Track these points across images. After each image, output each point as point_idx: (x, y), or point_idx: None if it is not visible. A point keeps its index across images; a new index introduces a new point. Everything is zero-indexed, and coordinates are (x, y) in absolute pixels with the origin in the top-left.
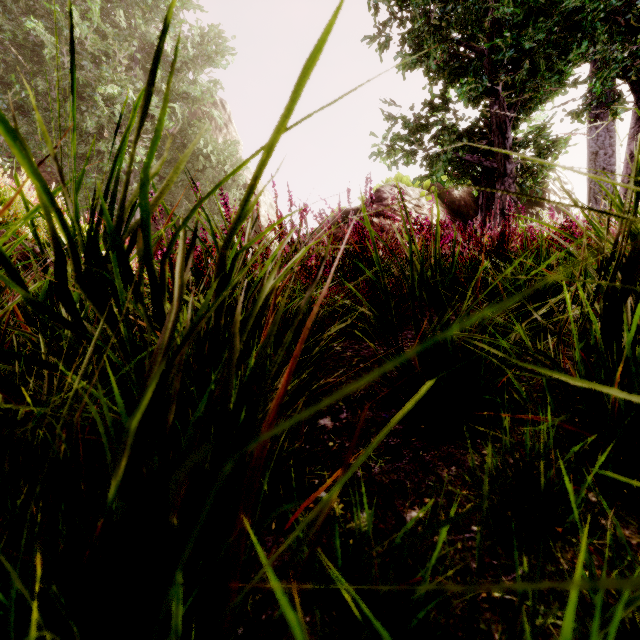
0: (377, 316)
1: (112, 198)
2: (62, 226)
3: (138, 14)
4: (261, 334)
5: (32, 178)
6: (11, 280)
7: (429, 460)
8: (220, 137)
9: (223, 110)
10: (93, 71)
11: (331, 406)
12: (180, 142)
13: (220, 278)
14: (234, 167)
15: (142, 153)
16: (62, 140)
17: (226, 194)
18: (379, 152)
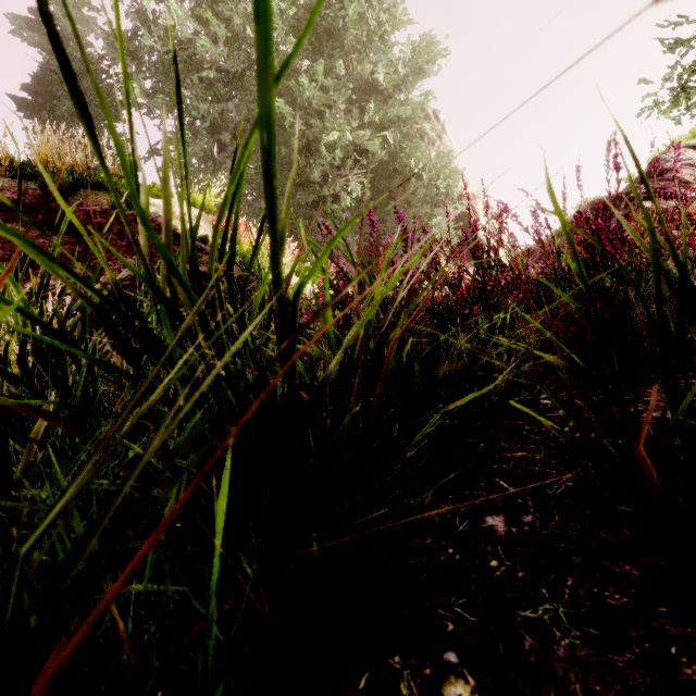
0: (620, 355)
1: (232, 239)
2: (82, 281)
3: (354, 57)
4: (376, 391)
5: (8, 235)
6: (61, 342)
7: (691, 679)
8: (433, 151)
9: (436, 121)
10: (318, 126)
11: (509, 497)
12: (392, 168)
13: (282, 324)
14: (447, 180)
15: (357, 189)
16: (297, 194)
17: (401, 211)
18: (655, 103)
